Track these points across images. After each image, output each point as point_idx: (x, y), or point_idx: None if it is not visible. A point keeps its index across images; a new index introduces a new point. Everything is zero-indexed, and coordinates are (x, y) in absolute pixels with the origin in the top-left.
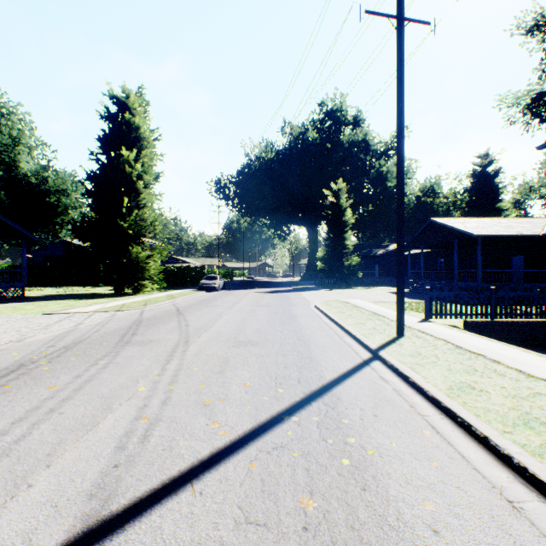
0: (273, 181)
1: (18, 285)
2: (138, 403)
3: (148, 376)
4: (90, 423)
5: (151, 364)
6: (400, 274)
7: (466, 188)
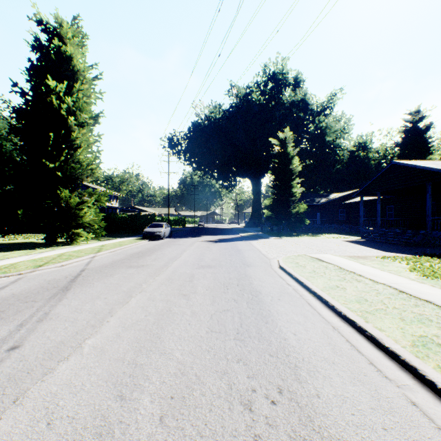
0: (221, 136)
1: None
2: None
3: None
4: None
5: None
6: None
7: (397, 142)
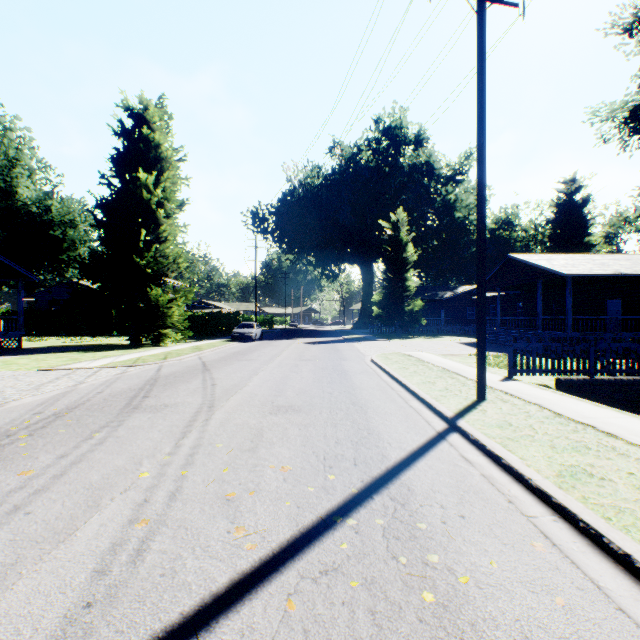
0: (320, 211)
1: (13, 334)
2: (137, 496)
3: (156, 456)
4: (65, 530)
5: (162, 438)
6: (481, 321)
7: (548, 219)
